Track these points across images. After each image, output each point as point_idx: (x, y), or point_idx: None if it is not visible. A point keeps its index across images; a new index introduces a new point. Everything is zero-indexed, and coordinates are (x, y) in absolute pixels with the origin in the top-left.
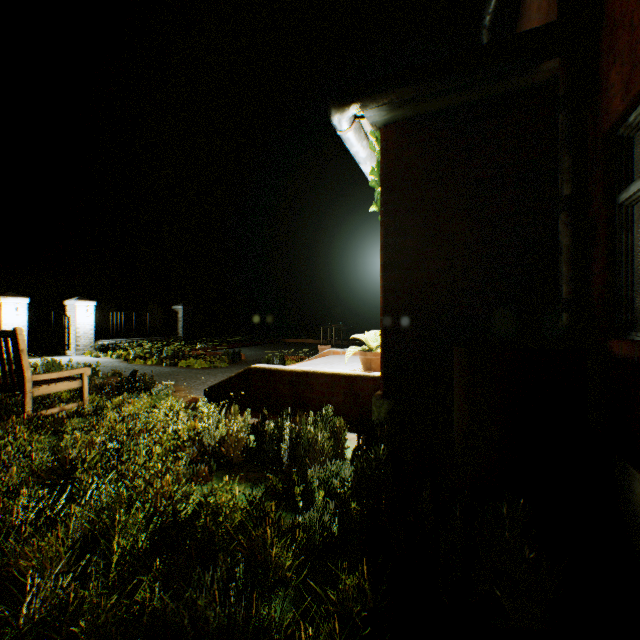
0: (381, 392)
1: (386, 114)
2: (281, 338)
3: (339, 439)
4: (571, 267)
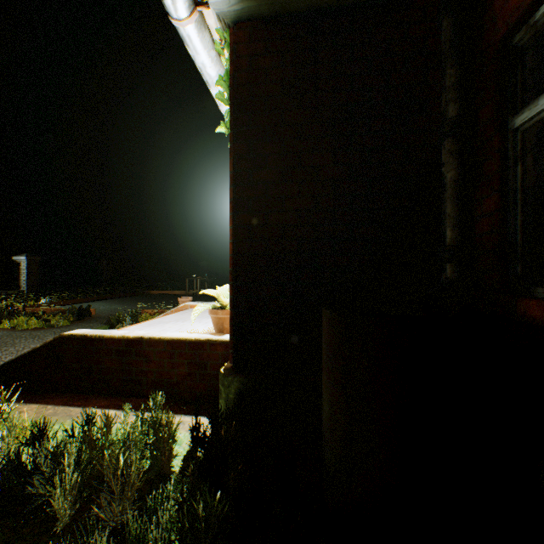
0: (232, 364)
1: (236, 2)
2: (147, 290)
3: (166, 447)
4: (459, 206)
